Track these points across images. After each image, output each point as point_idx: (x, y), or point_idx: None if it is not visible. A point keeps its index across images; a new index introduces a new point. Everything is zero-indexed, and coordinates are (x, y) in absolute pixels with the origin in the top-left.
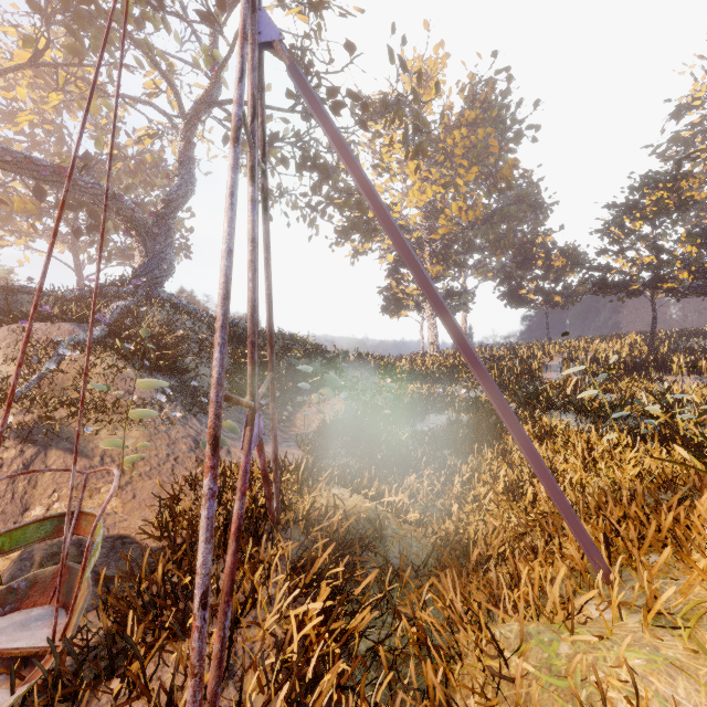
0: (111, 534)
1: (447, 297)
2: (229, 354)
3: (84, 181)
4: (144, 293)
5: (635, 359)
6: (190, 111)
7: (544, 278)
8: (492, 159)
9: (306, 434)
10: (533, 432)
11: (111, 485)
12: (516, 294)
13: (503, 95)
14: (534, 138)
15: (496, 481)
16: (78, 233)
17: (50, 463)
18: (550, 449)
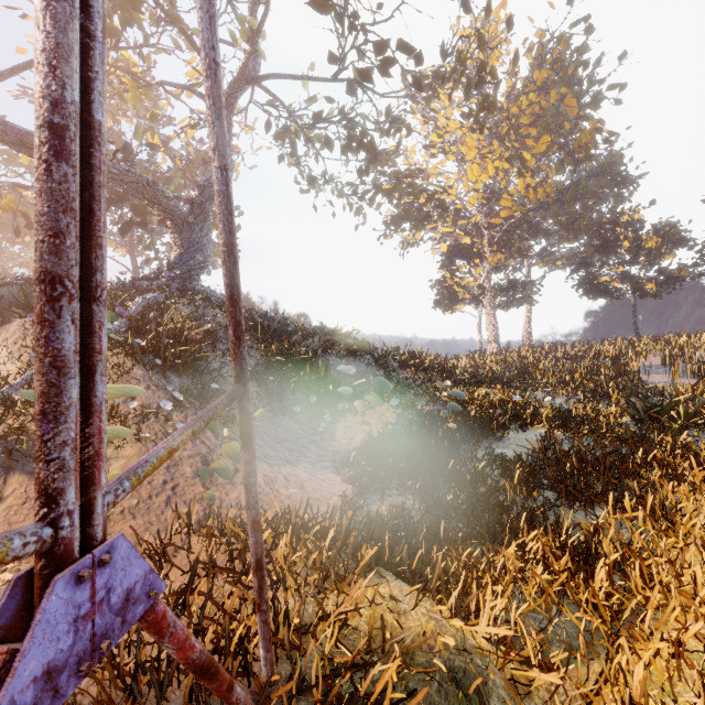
0: None
1: (510, 289)
2: (262, 351)
3: (117, 168)
4: (178, 286)
5: None
6: (227, 89)
7: (632, 263)
8: (567, 125)
9: (347, 451)
10: (696, 472)
11: None
12: (595, 282)
13: (578, 53)
14: (617, 99)
15: (681, 580)
16: (123, 230)
17: (7, 493)
18: None
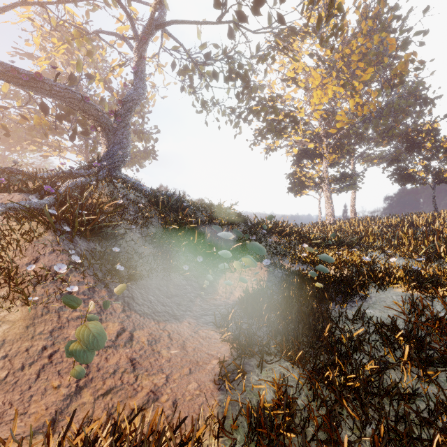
0: None
1: (341, 179)
2: (162, 221)
3: (59, 87)
4: (104, 174)
5: None
6: (141, 32)
7: (433, 158)
8: (386, 59)
9: (227, 305)
10: None
11: None
12: (405, 173)
13: (392, 11)
14: (421, 42)
15: None
16: (73, 137)
17: None
18: None
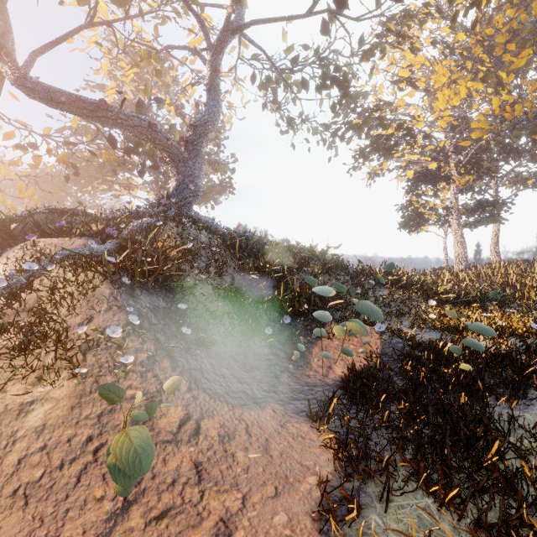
0: None
1: (478, 208)
2: (239, 268)
3: (125, 115)
4: (173, 212)
5: None
6: (215, 41)
7: None
8: None
9: (325, 386)
10: None
11: None
12: None
13: None
14: None
15: None
16: (142, 172)
17: None
18: None
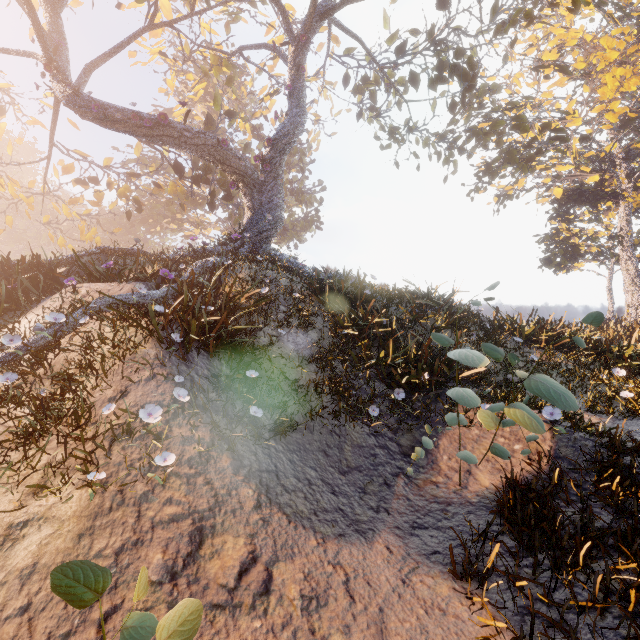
0: None
1: None
2: (330, 320)
3: (189, 131)
4: (247, 250)
5: None
6: (299, 31)
7: None
8: None
9: (465, 505)
10: None
11: None
12: None
13: None
14: None
15: None
16: (212, 205)
17: None
18: None
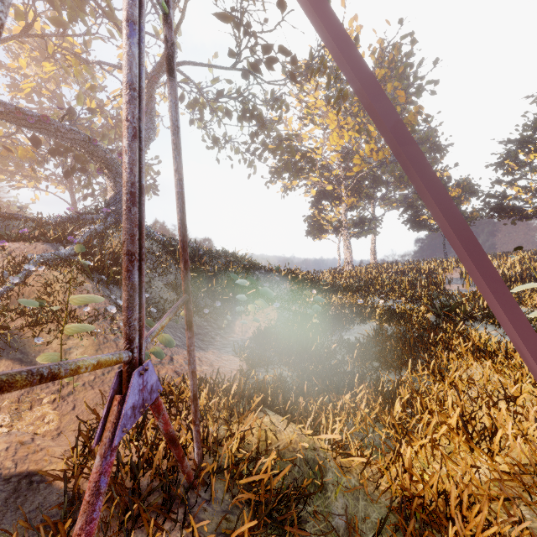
0: (17, 470)
1: (360, 223)
2: (179, 269)
3: (64, 128)
4: (113, 219)
5: (530, 273)
6: (151, 71)
7: None
8: (398, 108)
9: (243, 340)
10: (463, 347)
11: (52, 396)
12: (418, 219)
13: (406, 57)
14: (433, 91)
15: (442, 407)
16: (67, 174)
17: None
18: (491, 368)
